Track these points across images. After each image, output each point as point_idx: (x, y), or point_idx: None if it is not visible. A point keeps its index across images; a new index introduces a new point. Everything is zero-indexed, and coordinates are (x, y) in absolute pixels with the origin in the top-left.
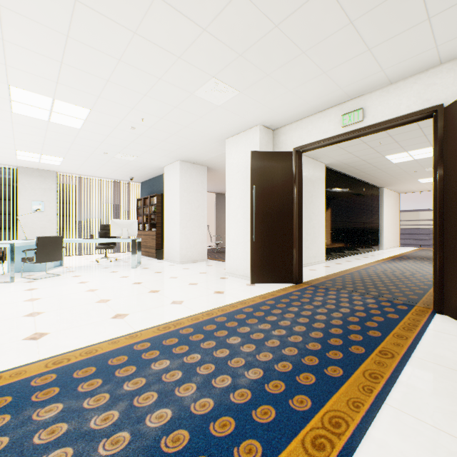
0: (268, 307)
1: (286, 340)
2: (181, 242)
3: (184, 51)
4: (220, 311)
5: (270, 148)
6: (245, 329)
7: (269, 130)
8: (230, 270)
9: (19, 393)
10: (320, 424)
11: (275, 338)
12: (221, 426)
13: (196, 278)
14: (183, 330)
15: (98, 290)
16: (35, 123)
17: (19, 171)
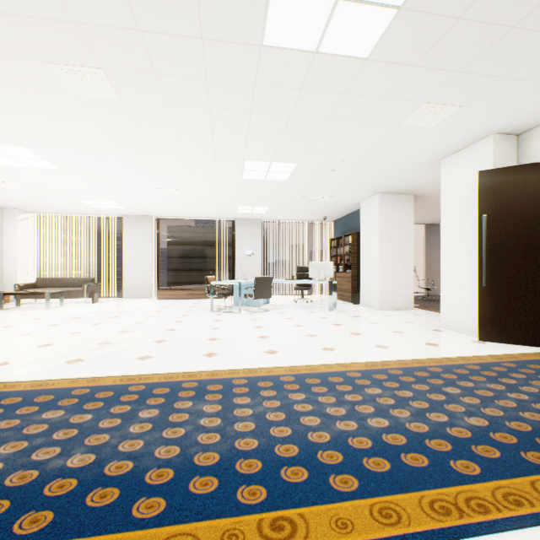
0: (504, 369)
1: (527, 405)
2: (380, 285)
3: (391, 91)
4: (433, 362)
5: (511, 160)
6: (466, 383)
7: (510, 136)
8: (447, 322)
9: (275, 381)
10: None
11: (510, 400)
12: (436, 444)
13: (401, 326)
14: (391, 371)
15: (303, 326)
16: (254, 183)
17: (237, 222)
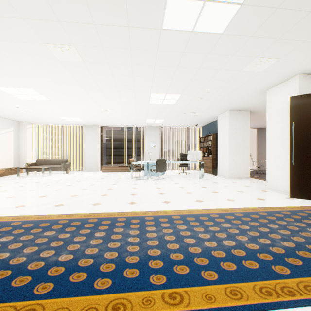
0: (305, 214)
1: None
2: (230, 164)
3: (236, 51)
4: (261, 209)
5: (310, 90)
6: (282, 222)
7: (309, 75)
8: (270, 186)
9: (169, 218)
10: None
11: (309, 232)
12: (263, 256)
13: (242, 188)
14: (236, 214)
15: (184, 188)
16: (156, 106)
17: (145, 128)
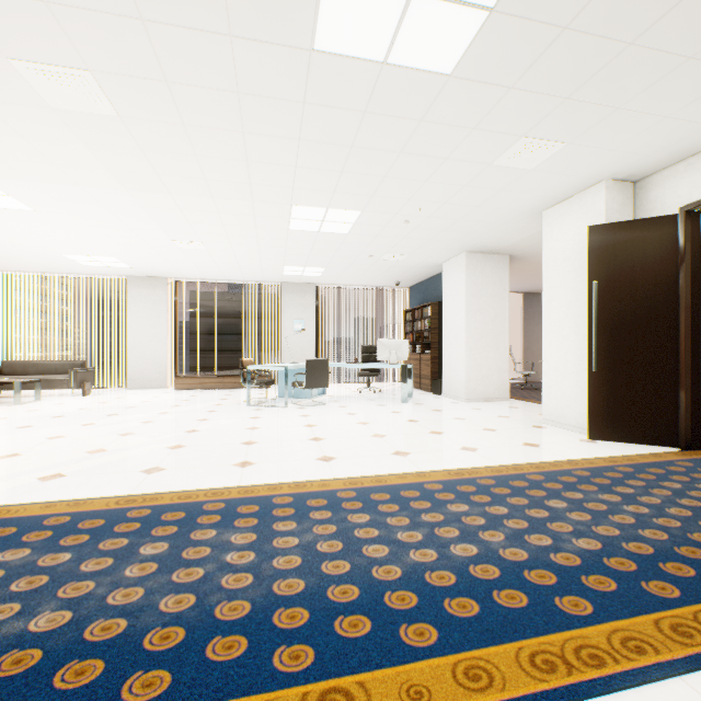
0: (619, 475)
1: (648, 520)
2: (468, 370)
3: (481, 120)
4: (533, 468)
5: (627, 213)
6: (574, 495)
7: (626, 183)
8: (550, 417)
9: (330, 499)
10: (689, 616)
11: (628, 514)
12: (538, 576)
13: (493, 422)
14: (480, 480)
15: (369, 424)
16: (305, 236)
17: (283, 287)
